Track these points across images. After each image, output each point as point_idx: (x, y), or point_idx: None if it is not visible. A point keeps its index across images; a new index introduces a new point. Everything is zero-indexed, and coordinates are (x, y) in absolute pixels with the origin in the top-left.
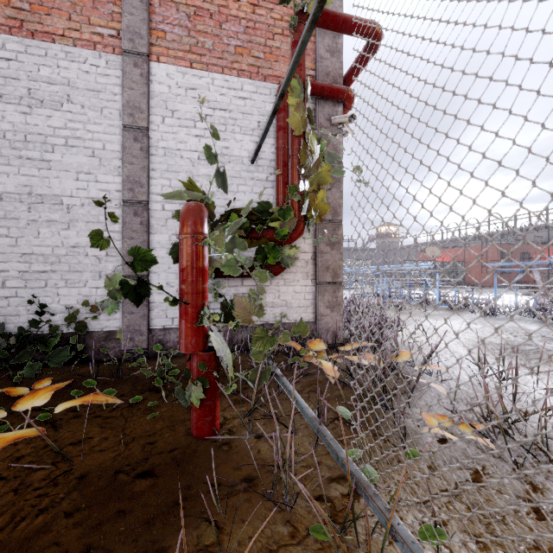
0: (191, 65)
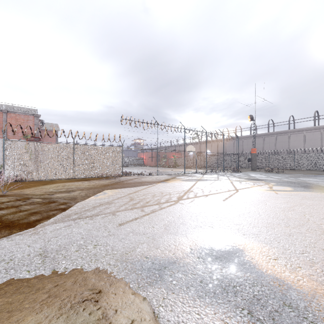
0: (13, 139)
